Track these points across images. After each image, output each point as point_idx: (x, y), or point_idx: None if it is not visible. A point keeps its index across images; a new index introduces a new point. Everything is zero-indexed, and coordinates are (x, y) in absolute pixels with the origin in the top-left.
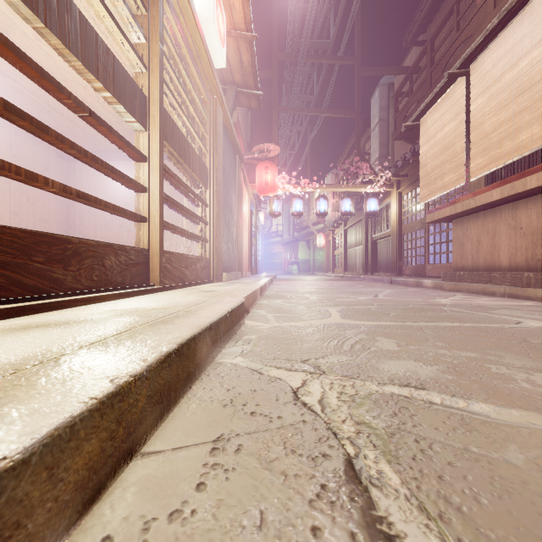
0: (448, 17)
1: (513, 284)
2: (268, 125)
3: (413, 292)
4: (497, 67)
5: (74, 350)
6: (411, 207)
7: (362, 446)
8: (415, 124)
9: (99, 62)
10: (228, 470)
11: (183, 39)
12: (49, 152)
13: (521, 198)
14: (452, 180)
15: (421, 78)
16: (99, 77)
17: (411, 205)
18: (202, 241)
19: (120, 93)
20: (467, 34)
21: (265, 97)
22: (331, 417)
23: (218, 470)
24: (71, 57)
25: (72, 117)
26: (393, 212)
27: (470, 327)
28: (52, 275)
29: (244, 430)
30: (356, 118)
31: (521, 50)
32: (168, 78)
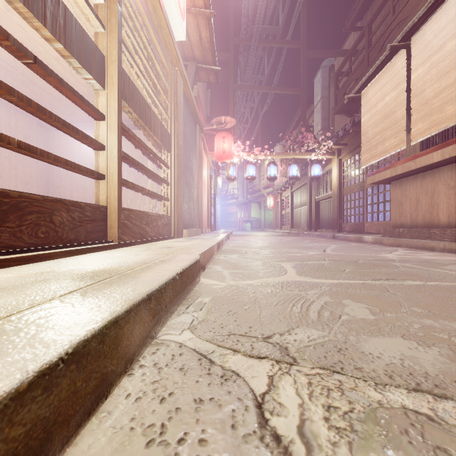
0: (384, 2)
1: (453, 239)
2: (225, 101)
3: (357, 247)
4: (438, 37)
5: None
6: (350, 172)
7: None
8: (357, 96)
9: (47, 8)
10: None
11: (143, 7)
12: (30, 122)
13: None
14: (393, 145)
15: (358, 59)
16: (47, 24)
17: (350, 170)
18: (164, 200)
19: (73, 46)
20: (403, 16)
21: (222, 77)
22: None
23: None
24: None
25: (47, 88)
26: (334, 177)
27: (436, 286)
28: None
29: None
30: (301, 95)
31: None
32: (132, 49)
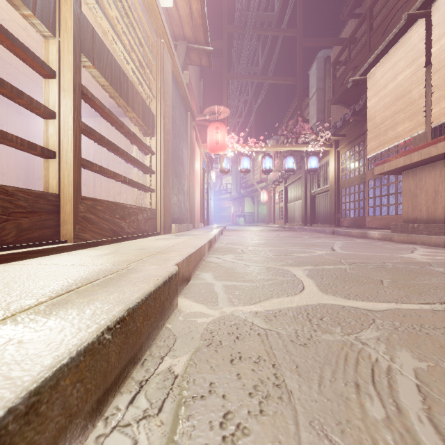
0: None
1: None
2: (219, 92)
3: (366, 244)
4: None
5: None
6: (349, 164)
7: None
8: (362, 79)
9: None
10: None
11: None
12: (7, 108)
13: None
14: (407, 129)
15: (356, 48)
16: None
17: (349, 162)
18: (148, 191)
19: None
20: None
21: (216, 67)
22: None
23: None
24: None
25: (20, 67)
26: (331, 170)
27: None
28: None
29: None
30: (298, 85)
31: None
32: (110, 15)
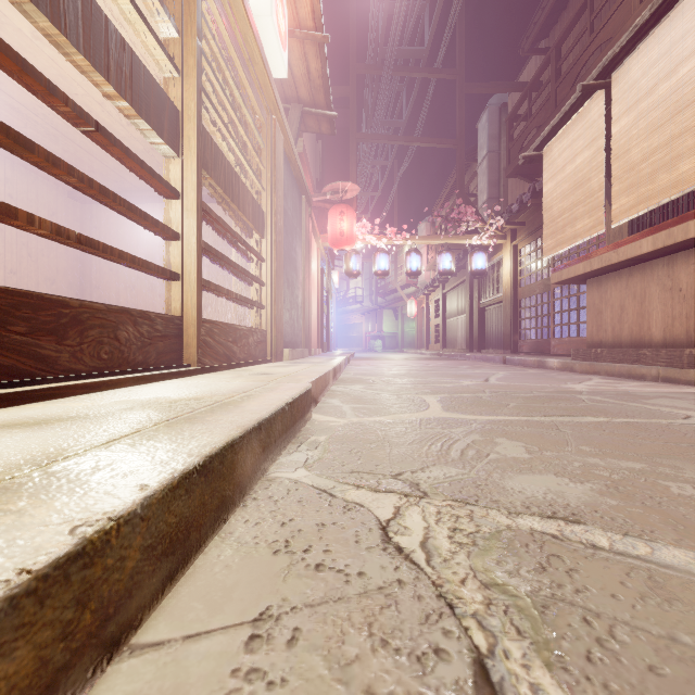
0: (579, 15)
1: (670, 364)
2: (344, 158)
3: (535, 375)
4: (648, 75)
5: (34, 468)
6: (529, 265)
7: (499, 632)
8: (537, 155)
9: (110, 57)
10: (273, 684)
11: (230, 36)
12: (57, 192)
13: (680, 250)
14: (587, 227)
15: (542, 96)
16: (110, 78)
17: (529, 261)
18: (257, 308)
19: (141, 103)
20: (605, 37)
21: (340, 122)
22: (442, 573)
23: (257, 684)
24: (69, 47)
25: (86, 144)
26: (506, 271)
27: (623, 423)
28: (40, 352)
29: (304, 599)
30: (458, 149)
31: (681, 52)
32: (211, 91)
